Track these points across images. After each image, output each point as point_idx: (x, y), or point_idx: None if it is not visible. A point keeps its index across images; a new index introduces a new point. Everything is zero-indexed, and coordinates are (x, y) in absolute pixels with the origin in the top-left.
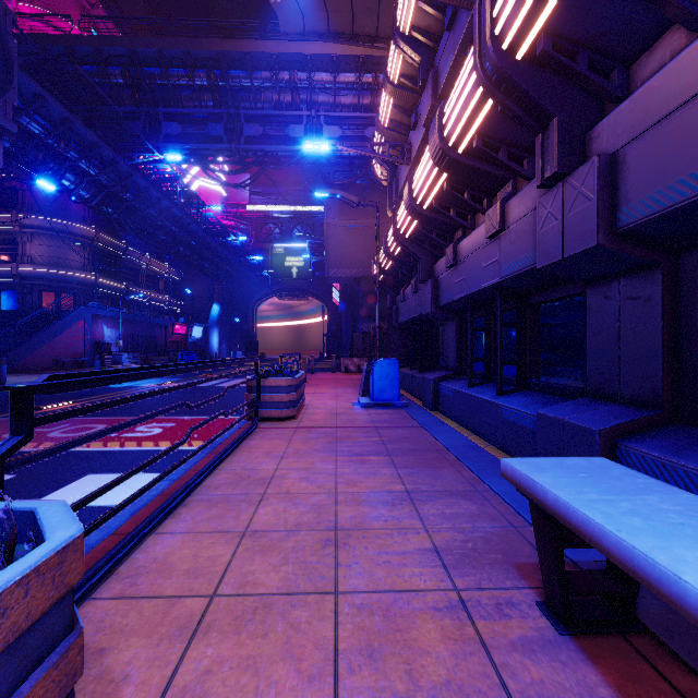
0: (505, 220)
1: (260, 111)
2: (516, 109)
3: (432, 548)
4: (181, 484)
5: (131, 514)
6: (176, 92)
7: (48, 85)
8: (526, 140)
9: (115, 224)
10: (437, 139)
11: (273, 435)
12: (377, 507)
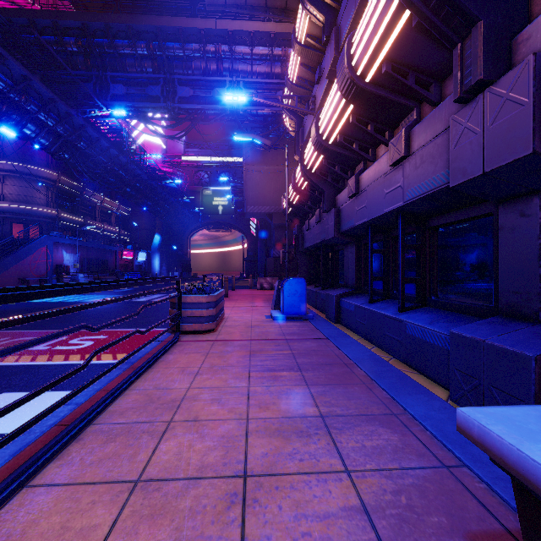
0: (410, 147)
1: (190, 77)
2: (434, 18)
3: (359, 505)
4: (85, 409)
5: (12, 454)
6: (121, 59)
7: (8, 47)
8: (435, 63)
9: (70, 167)
10: (346, 68)
11: (191, 349)
12: (291, 439)
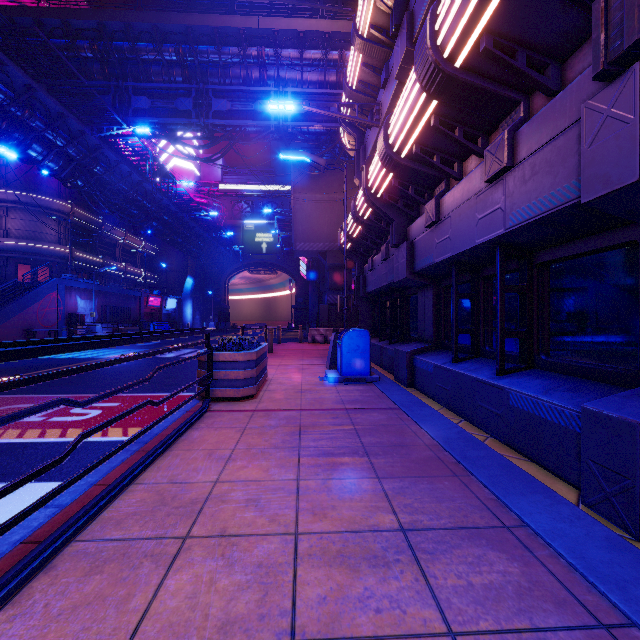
0: (514, 154)
1: (228, 87)
2: None
3: None
4: (69, 516)
5: None
6: (145, 66)
7: (8, 49)
8: (555, 34)
9: (85, 196)
10: (429, 48)
11: (224, 422)
12: (361, 571)
